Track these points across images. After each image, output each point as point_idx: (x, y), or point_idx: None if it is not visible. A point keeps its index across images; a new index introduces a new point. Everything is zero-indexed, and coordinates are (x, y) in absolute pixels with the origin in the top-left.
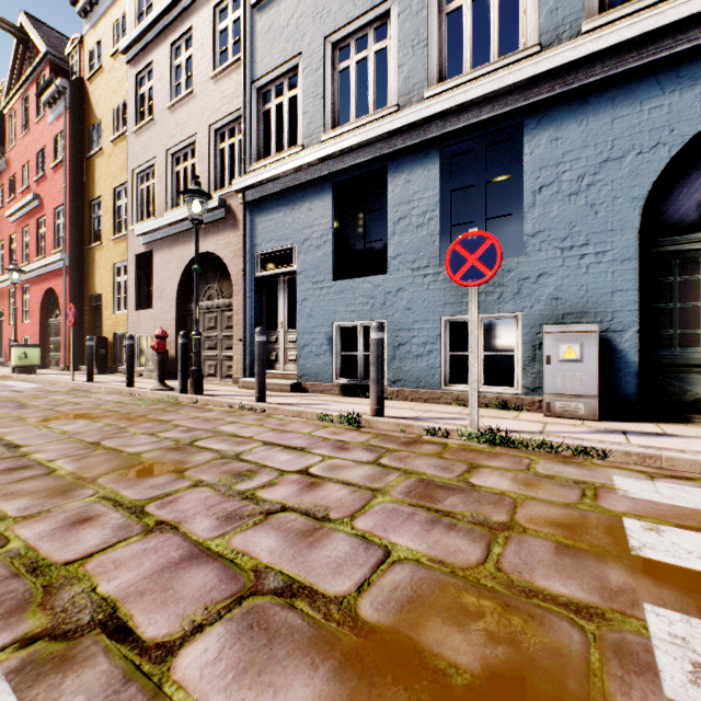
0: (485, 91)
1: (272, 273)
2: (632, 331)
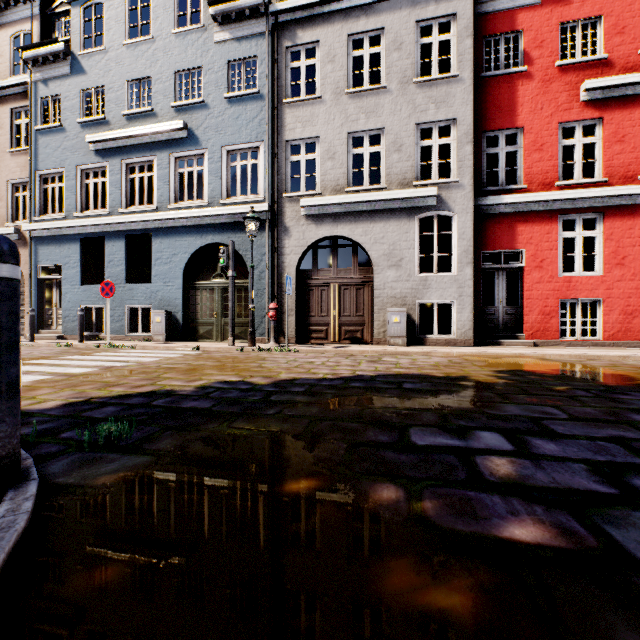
0: (137, 220)
1: (48, 277)
2: (181, 312)
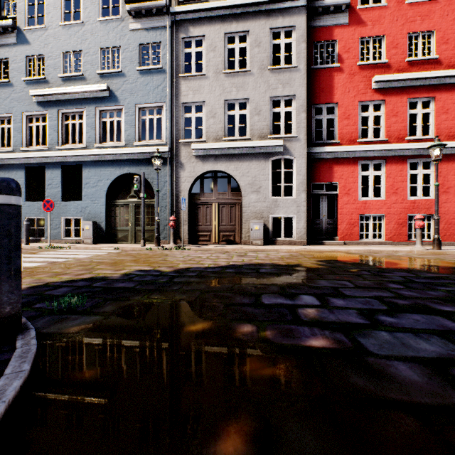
0: (70, 155)
1: None
2: (104, 222)
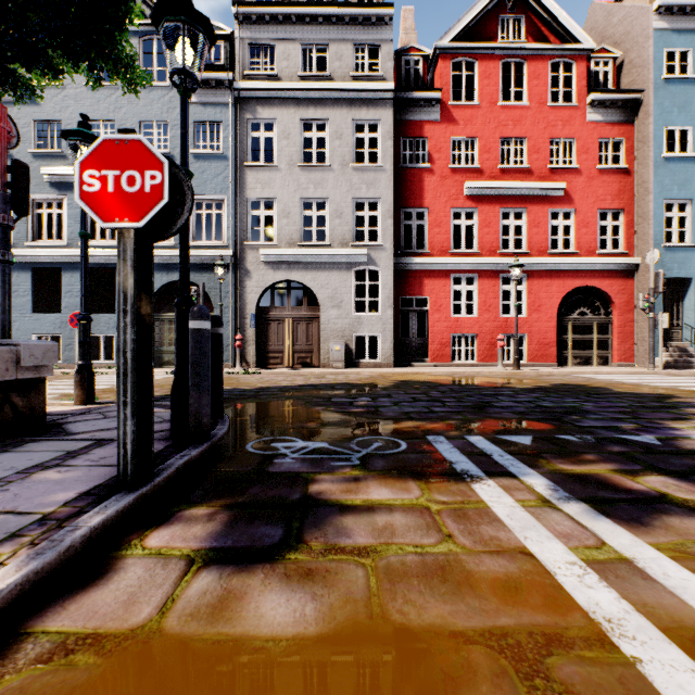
0: (100, 254)
1: None
2: None
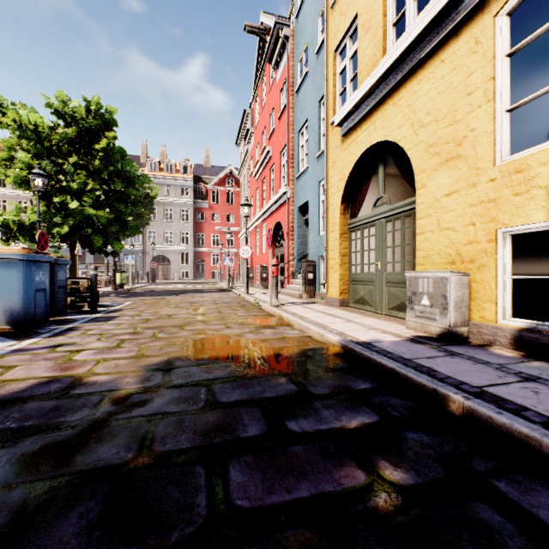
0: None
1: None
2: None
